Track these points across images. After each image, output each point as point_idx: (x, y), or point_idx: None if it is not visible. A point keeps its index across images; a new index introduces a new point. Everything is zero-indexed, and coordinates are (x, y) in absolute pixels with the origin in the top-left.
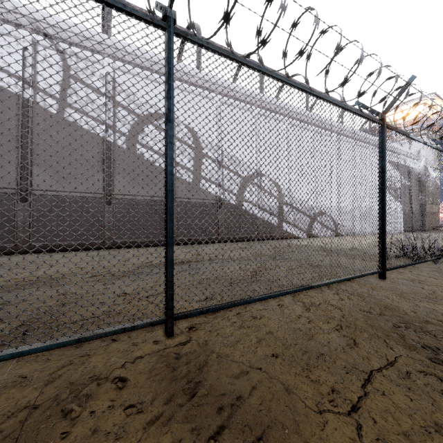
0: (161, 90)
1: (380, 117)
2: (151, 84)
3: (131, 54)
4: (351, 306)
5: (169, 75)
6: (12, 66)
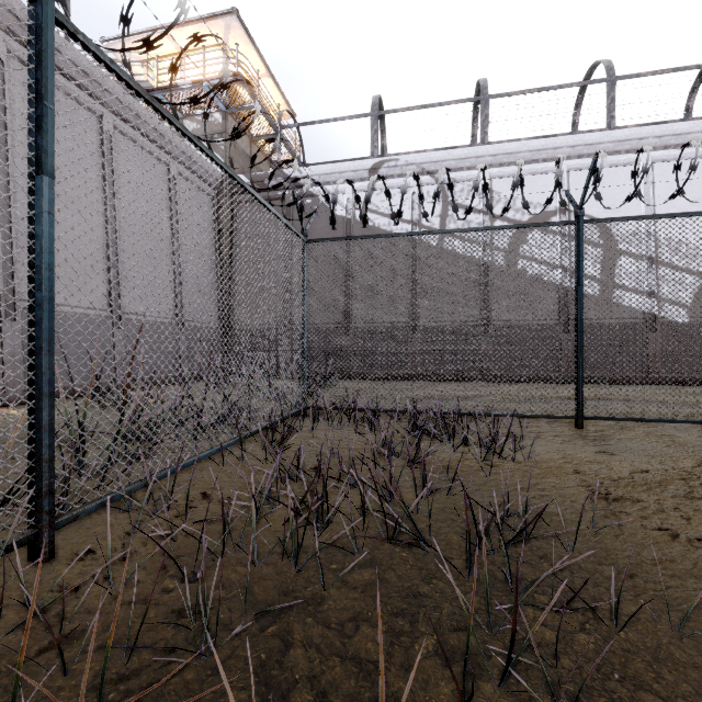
0: (549, 180)
1: None
2: (536, 177)
3: (510, 154)
4: None
5: (579, 254)
6: (404, 213)
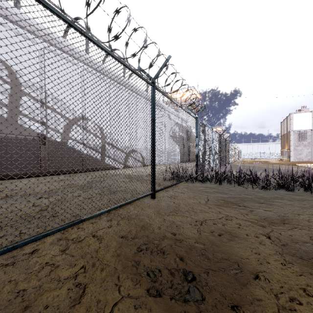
0: None
1: (152, 80)
2: None
3: None
4: (114, 234)
5: None
6: None
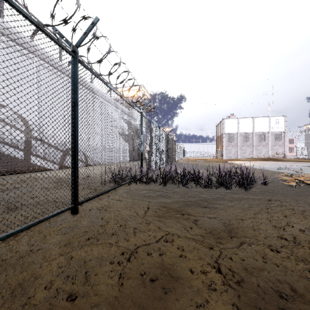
0: None
1: (72, 48)
2: None
3: None
4: None
5: None
6: None
